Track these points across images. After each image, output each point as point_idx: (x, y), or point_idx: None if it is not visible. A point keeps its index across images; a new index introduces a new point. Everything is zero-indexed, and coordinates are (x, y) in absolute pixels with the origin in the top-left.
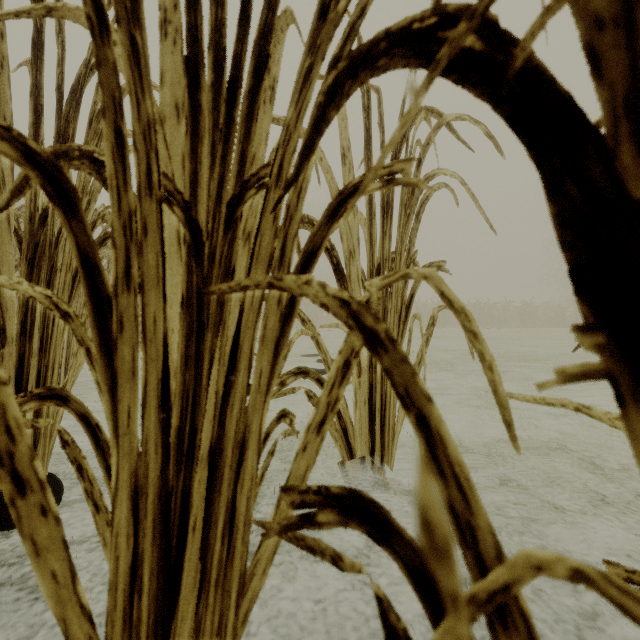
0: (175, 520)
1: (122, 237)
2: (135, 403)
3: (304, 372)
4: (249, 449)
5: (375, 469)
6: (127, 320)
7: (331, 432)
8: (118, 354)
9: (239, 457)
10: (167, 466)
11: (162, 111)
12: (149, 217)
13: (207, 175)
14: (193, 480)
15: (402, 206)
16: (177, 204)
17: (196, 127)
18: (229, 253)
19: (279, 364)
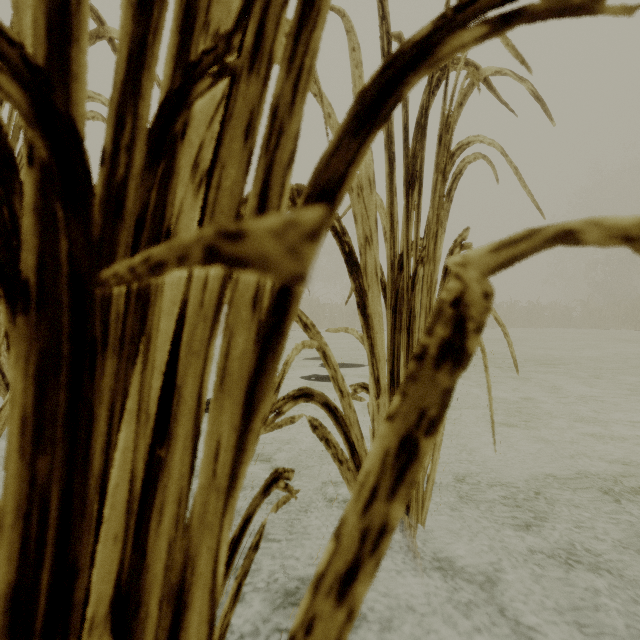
0: None
1: None
2: None
3: (307, 395)
4: (191, 612)
5: None
6: None
7: (342, 473)
8: None
9: (171, 626)
10: None
11: None
12: None
13: None
14: None
15: (438, 173)
16: (11, 73)
17: None
18: (161, 206)
19: (254, 433)
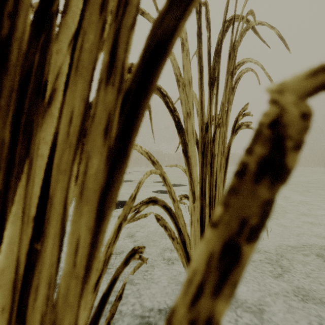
0: None
1: None
2: None
3: (154, 201)
4: None
5: None
6: None
7: (174, 245)
8: None
9: None
10: None
11: None
12: None
13: None
14: None
15: (228, 75)
16: None
17: None
18: (42, 67)
19: (104, 234)
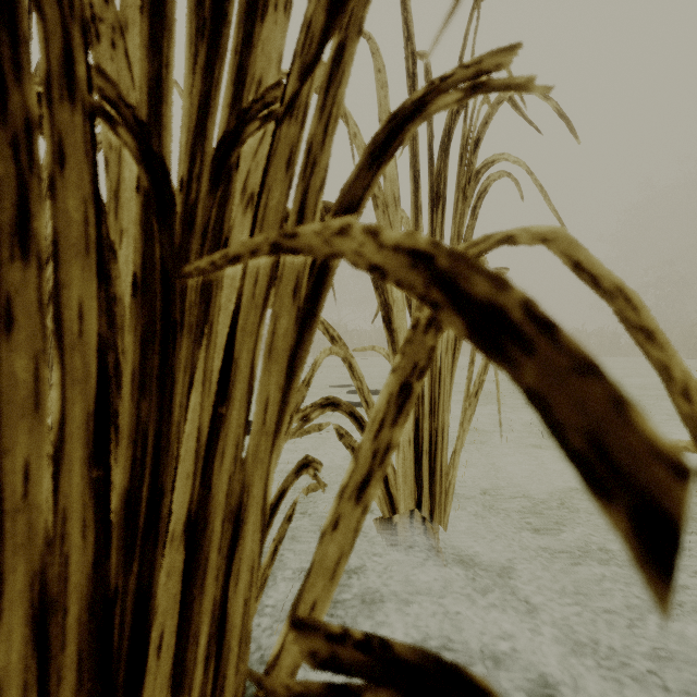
0: (124, 644)
1: (12, 161)
2: (41, 455)
3: (333, 404)
4: (248, 524)
5: (422, 526)
6: (23, 310)
7: None
8: (3, 369)
9: (232, 536)
10: (108, 558)
11: (125, 18)
12: (70, 137)
13: (188, 107)
14: (158, 574)
15: (459, 191)
16: (126, 126)
17: (161, 9)
18: (220, 221)
19: (295, 390)
